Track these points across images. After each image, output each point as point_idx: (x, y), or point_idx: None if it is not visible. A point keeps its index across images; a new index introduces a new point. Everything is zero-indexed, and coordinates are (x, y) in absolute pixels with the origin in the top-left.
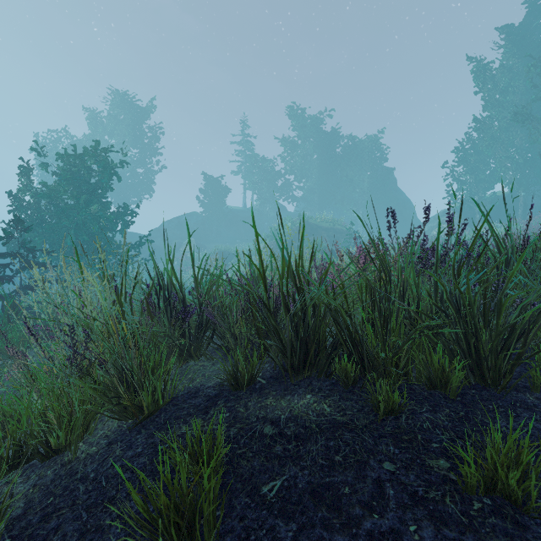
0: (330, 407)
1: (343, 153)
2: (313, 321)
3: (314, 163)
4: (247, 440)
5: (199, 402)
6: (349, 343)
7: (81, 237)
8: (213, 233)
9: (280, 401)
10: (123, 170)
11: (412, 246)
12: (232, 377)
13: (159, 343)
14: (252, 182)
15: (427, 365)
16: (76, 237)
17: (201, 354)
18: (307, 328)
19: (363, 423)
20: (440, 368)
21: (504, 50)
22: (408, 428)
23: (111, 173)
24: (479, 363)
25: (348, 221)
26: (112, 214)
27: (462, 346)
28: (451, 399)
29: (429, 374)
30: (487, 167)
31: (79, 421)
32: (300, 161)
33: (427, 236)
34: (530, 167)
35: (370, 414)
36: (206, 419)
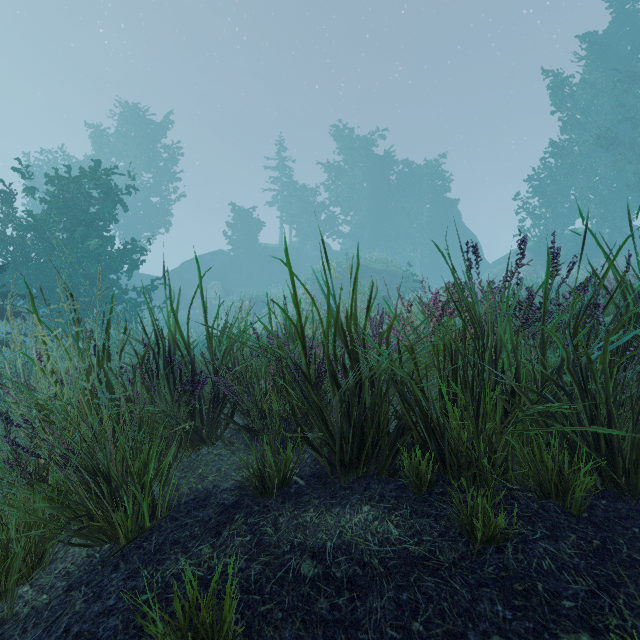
0: (399, 529)
1: (398, 181)
2: (371, 399)
3: (363, 193)
4: (275, 587)
5: (209, 516)
6: (422, 429)
7: (76, 279)
8: (243, 276)
9: (324, 515)
10: (134, 199)
11: (508, 292)
12: (256, 477)
13: (158, 425)
14: (290, 214)
15: (534, 462)
16: (70, 280)
17: (217, 438)
18: (363, 408)
19: (451, 559)
20: (556, 469)
21: (586, 62)
22: (520, 570)
23: (114, 201)
24: (613, 461)
25: (404, 261)
26: (117, 251)
27: (587, 436)
28: (575, 516)
29: (539, 475)
30: (566, 199)
31: (18, 558)
32: (347, 190)
33: (521, 278)
34: (616, 200)
35: (459, 542)
36: (217, 546)
